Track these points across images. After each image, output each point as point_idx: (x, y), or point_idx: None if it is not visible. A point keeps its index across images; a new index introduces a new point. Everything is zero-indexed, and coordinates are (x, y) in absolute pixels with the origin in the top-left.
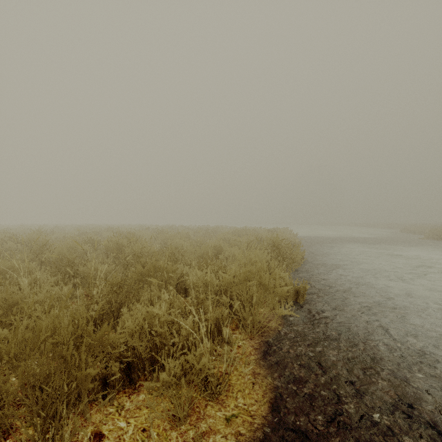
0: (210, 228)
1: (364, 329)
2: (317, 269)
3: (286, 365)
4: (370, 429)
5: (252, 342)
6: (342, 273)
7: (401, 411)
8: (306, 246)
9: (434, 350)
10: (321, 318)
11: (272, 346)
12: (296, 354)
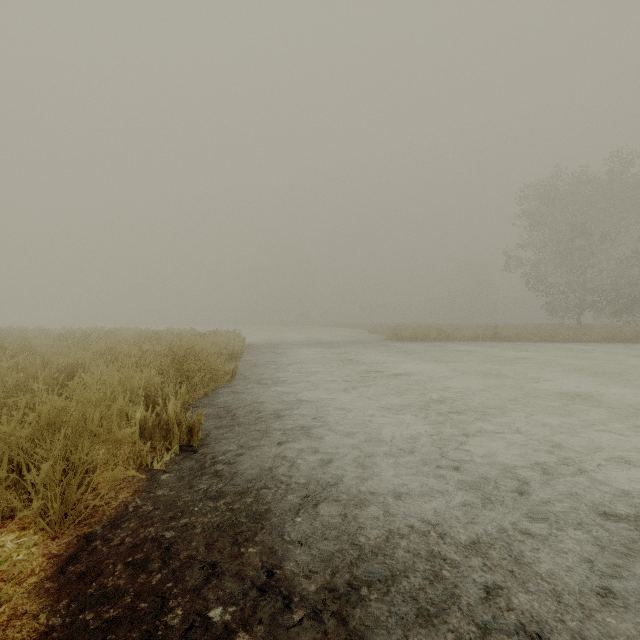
0: (97, 333)
1: (268, 469)
2: (250, 388)
3: (99, 573)
4: None
5: (52, 546)
6: (280, 390)
7: (255, 590)
8: (254, 356)
9: (338, 478)
10: (215, 464)
11: (94, 541)
12: (134, 544)
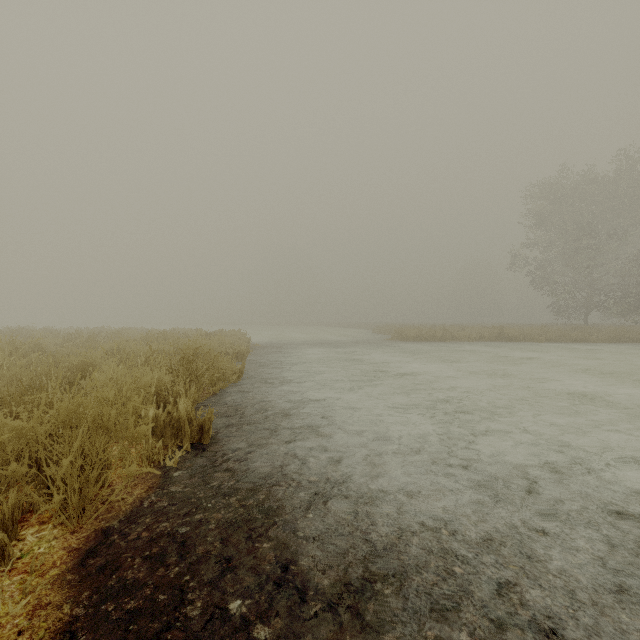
0: (105, 333)
1: (278, 467)
2: (257, 387)
3: (119, 566)
4: (211, 635)
5: (71, 540)
6: (287, 390)
7: (271, 583)
8: (259, 355)
9: (348, 476)
10: (226, 462)
11: (112, 535)
12: (151, 538)
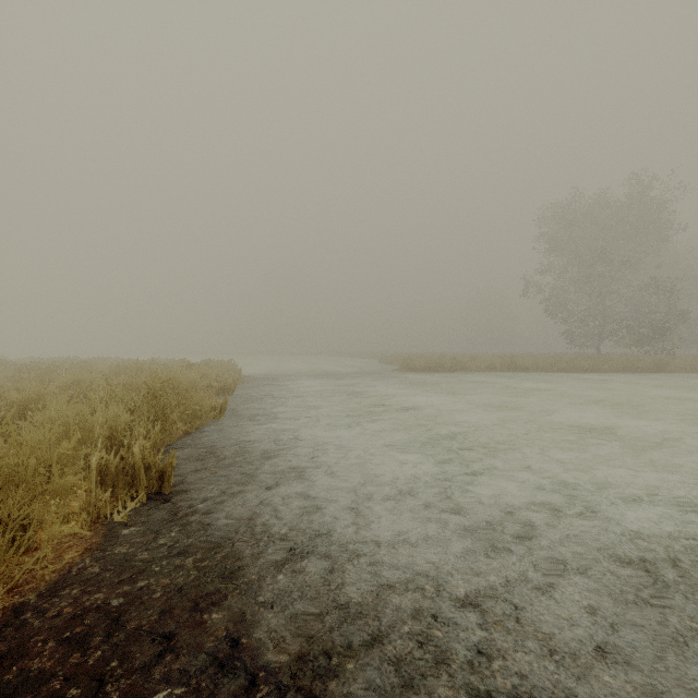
0: (68, 364)
1: (248, 519)
2: (241, 425)
3: (24, 654)
4: None
5: None
6: (275, 427)
7: (214, 665)
8: (250, 389)
9: (328, 526)
10: (188, 514)
11: (25, 613)
12: (74, 614)
